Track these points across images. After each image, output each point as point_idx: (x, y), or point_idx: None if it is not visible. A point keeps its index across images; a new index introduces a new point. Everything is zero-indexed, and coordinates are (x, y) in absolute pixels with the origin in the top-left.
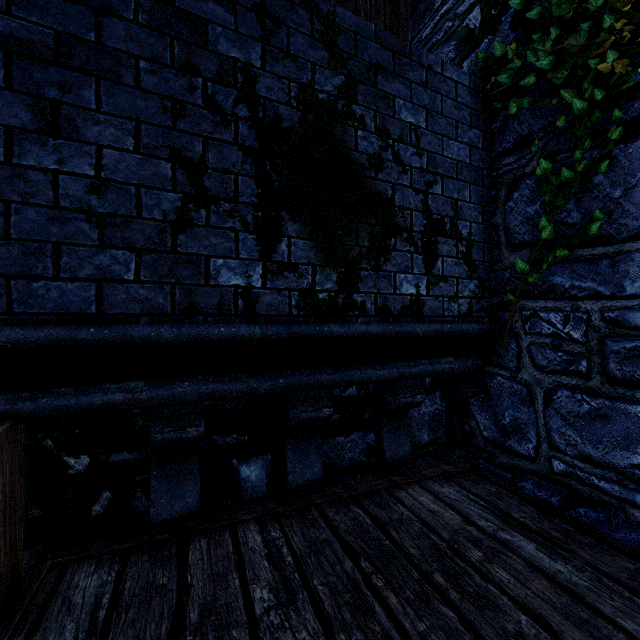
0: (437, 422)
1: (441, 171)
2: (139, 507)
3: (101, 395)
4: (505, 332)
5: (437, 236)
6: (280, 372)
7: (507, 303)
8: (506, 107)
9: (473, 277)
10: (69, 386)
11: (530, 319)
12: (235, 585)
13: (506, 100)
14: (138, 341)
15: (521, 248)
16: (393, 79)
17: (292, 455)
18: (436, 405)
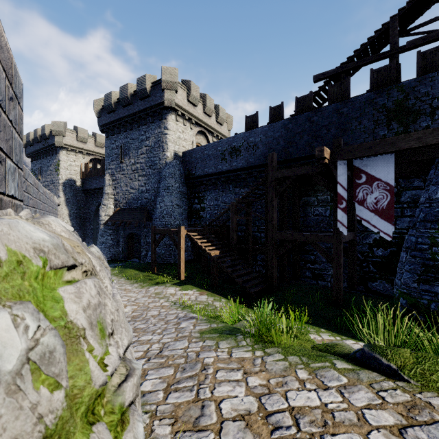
0: None
1: (437, 96)
2: None
3: None
4: None
5: (435, 111)
6: None
7: None
8: None
9: None
10: None
11: None
12: None
13: None
14: None
15: None
16: (419, 86)
17: None
18: None
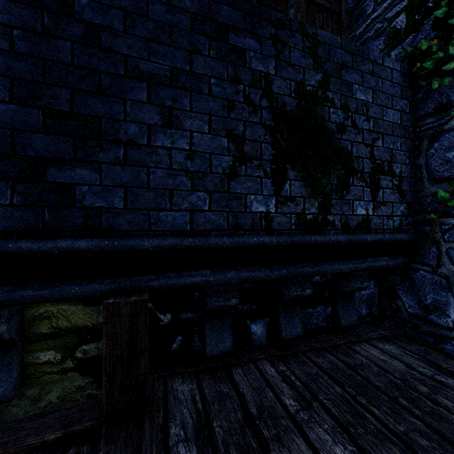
0: (372, 301)
1: (382, 130)
2: (196, 347)
3: (189, 278)
4: (428, 240)
5: (379, 175)
6: (282, 266)
7: (429, 220)
8: (429, 84)
9: (403, 202)
10: (172, 272)
11: (448, 231)
12: (271, 396)
13: (428, 78)
14: (212, 246)
15: (441, 182)
16: (351, 72)
17: (283, 319)
18: (371, 289)
